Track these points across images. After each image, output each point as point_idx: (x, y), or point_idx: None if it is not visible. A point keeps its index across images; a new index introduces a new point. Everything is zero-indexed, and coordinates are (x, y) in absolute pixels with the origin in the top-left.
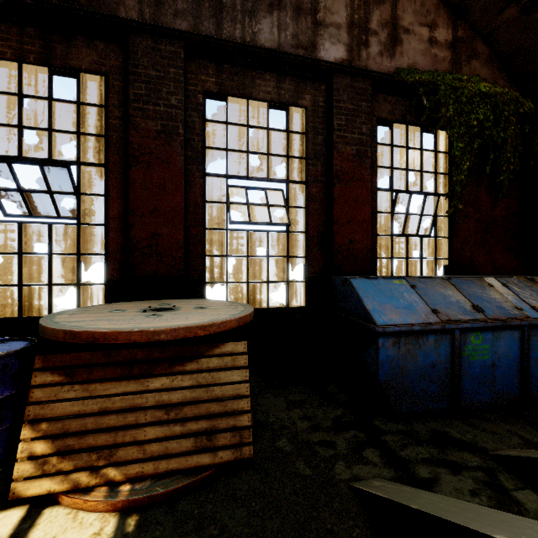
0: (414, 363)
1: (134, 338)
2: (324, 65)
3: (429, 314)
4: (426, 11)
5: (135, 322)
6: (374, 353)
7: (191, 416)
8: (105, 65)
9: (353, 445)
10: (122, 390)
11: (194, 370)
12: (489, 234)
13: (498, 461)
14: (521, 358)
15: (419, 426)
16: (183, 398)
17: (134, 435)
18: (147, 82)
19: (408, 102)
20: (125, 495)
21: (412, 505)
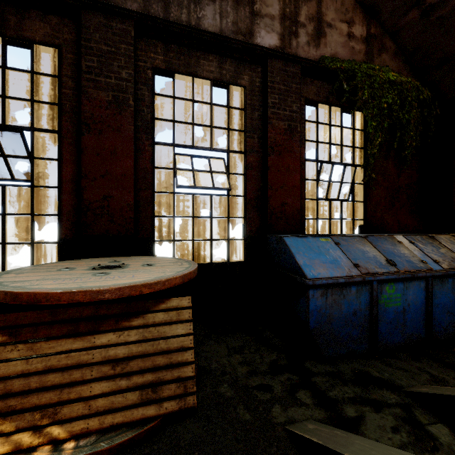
0: (339, 311)
1: (78, 298)
2: (261, 50)
3: (351, 268)
4: (345, 10)
5: (81, 281)
6: (305, 303)
7: (137, 370)
8: (58, 39)
9: (288, 388)
10: (68, 347)
11: (140, 325)
12: (396, 199)
13: (412, 398)
14: (426, 304)
15: (343, 367)
16: (129, 353)
17: (79, 392)
18: (99, 56)
19: (330, 86)
20: (69, 453)
21: (346, 453)
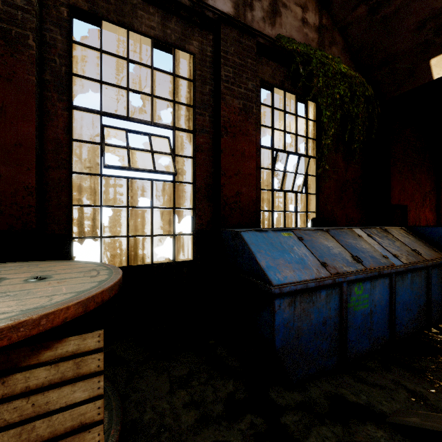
0: (309, 322)
1: None
2: (212, 11)
3: (319, 268)
4: None
5: None
6: (270, 317)
7: None
8: None
9: None
10: None
11: None
12: (344, 192)
13: (401, 432)
14: (390, 303)
15: (315, 392)
16: None
17: None
18: None
19: (285, 70)
20: None
21: None
